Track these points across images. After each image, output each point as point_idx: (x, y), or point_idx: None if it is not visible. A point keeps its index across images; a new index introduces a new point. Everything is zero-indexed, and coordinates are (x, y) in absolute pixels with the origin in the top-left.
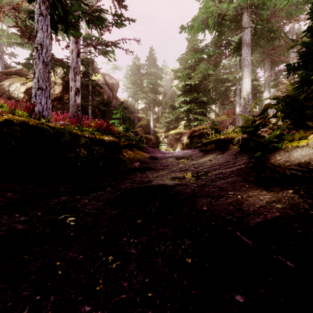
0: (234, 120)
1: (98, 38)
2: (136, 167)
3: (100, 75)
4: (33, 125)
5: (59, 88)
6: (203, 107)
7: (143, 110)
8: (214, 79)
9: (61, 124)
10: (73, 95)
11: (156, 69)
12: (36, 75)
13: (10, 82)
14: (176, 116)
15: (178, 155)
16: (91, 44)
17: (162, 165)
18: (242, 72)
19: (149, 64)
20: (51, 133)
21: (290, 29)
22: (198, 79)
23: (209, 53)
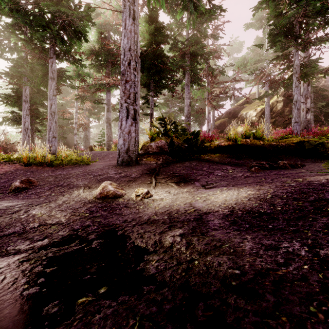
0: None
1: (327, 68)
2: None
3: None
4: (306, 141)
5: (280, 105)
6: None
7: None
8: None
9: (307, 138)
10: (304, 114)
11: None
12: (293, 116)
13: (246, 112)
14: None
15: None
16: (320, 72)
17: None
18: None
19: None
20: (318, 143)
21: None
22: None
23: None
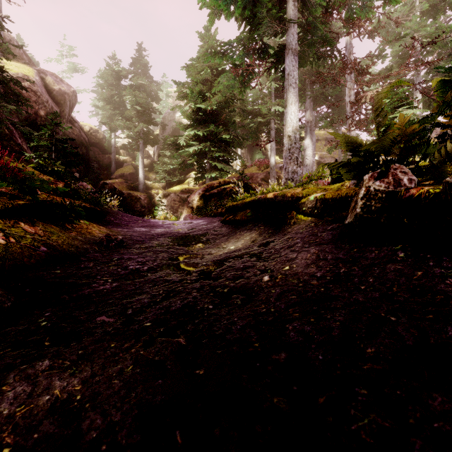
0: (268, 174)
1: None
2: None
3: (33, 70)
4: None
5: None
6: (225, 150)
7: (125, 148)
8: (241, 107)
9: None
10: None
11: (149, 82)
12: None
13: None
14: (181, 161)
15: (179, 231)
16: None
17: (122, 267)
18: (286, 94)
19: (137, 72)
20: None
21: (347, 45)
22: (217, 104)
23: (235, 59)
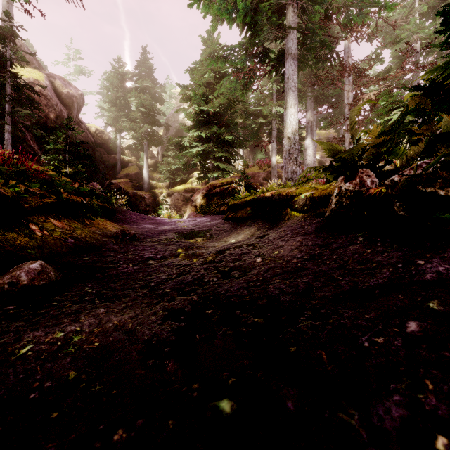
0: (270, 174)
1: None
2: (20, 279)
3: (43, 74)
4: None
5: None
6: (227, 150)
7: (130, 149)
8: (243, 109)
9: None
10: None
11: (154, 84)
12: None
13: None
14: (185, 161)
15: (185, 228)
16: None
17: (139, 255)
18: (285, 97)
19: (142, 75)
20: None
21: (345, 49)
22: (220, 106)
23: (237, 63)
